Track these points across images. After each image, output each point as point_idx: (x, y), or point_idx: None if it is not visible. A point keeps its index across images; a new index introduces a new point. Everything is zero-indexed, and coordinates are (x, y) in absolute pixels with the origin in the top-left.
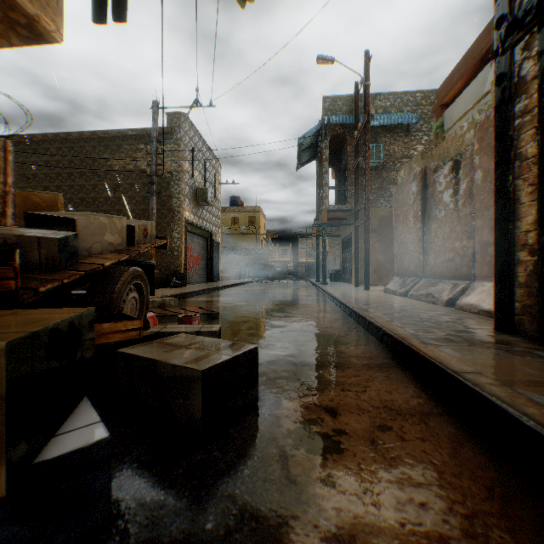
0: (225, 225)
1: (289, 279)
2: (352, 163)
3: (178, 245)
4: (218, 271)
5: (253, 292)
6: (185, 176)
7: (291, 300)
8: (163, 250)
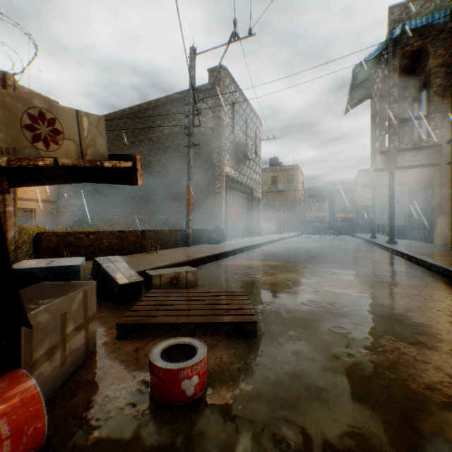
0: (265, 184)
1: (330, 233)
2: (435, 83)
3: (218, 200)
4: (258, 226)
5: (300, 252)
6: (225, 131)
7: (367, 272)
8: (205, 206)
